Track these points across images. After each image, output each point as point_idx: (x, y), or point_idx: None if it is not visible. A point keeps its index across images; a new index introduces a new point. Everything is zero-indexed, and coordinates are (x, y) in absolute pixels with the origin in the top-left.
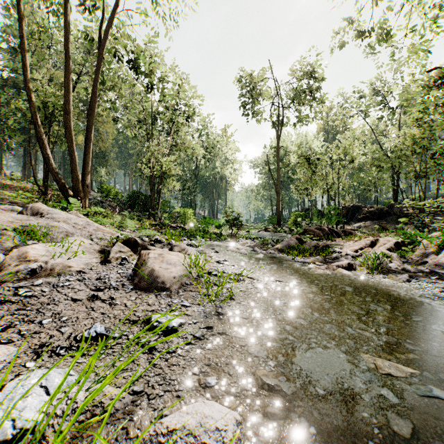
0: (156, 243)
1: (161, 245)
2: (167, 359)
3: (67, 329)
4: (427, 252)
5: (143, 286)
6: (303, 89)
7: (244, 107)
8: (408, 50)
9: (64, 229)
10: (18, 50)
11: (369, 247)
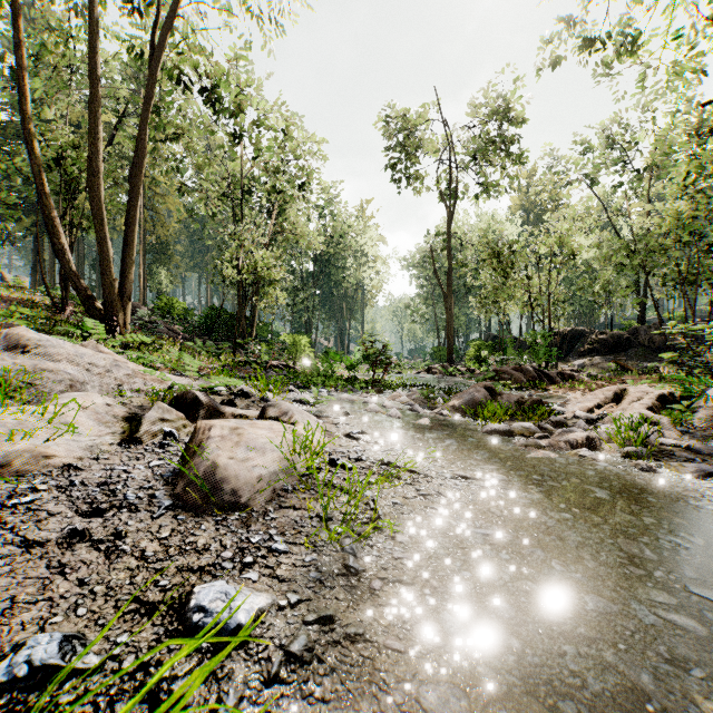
0: (240, 397)
1: (249, 403)
2: None
3: None
4: None
5: (192, 500)
6: (491, 138)
7: (393, 169)
8: (668, 72)
9: (67, 376)
10: None
11: (611, 403)
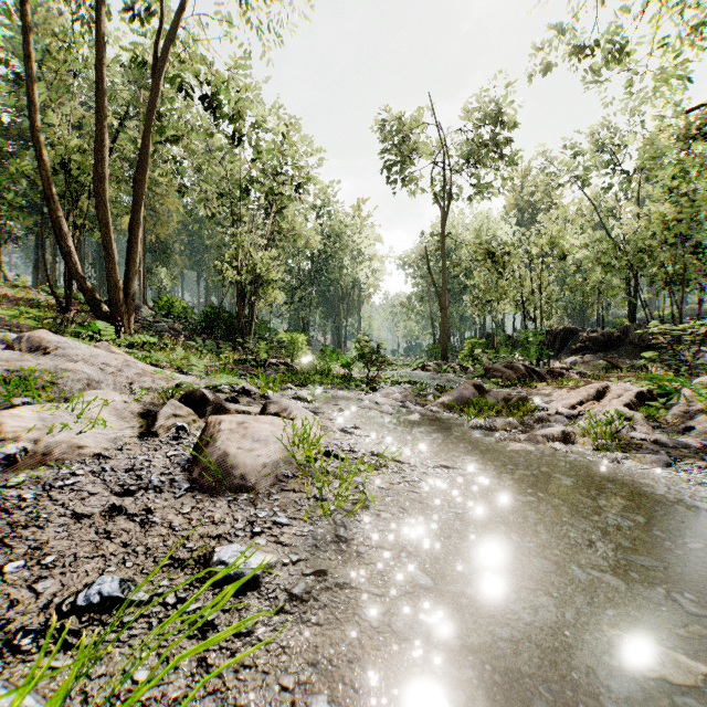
0: (241, 395)
1: (250, 400)
2: (234, 652)
3: (50, 584)
4: (691, 411)
5: (207, 483)
6: (484, 141)
7: (389, 171)
8: (655, 79)
9: (84, 375)
10: (24, 79)
11: (594, 400)
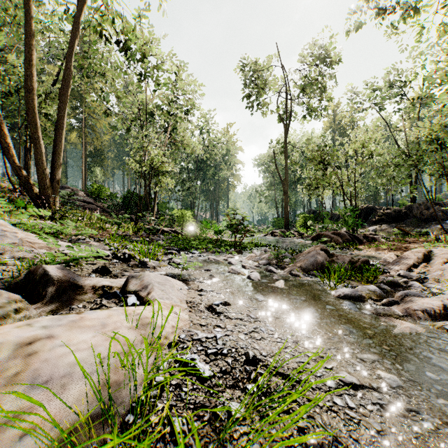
0: (120, 262)
1: (126, 267)
2: None
3: None
4: None
5: None
6: (314, 76)
7: (248, 98)
8: (440, 27)
9: None
10: None
11: (421, 262)
